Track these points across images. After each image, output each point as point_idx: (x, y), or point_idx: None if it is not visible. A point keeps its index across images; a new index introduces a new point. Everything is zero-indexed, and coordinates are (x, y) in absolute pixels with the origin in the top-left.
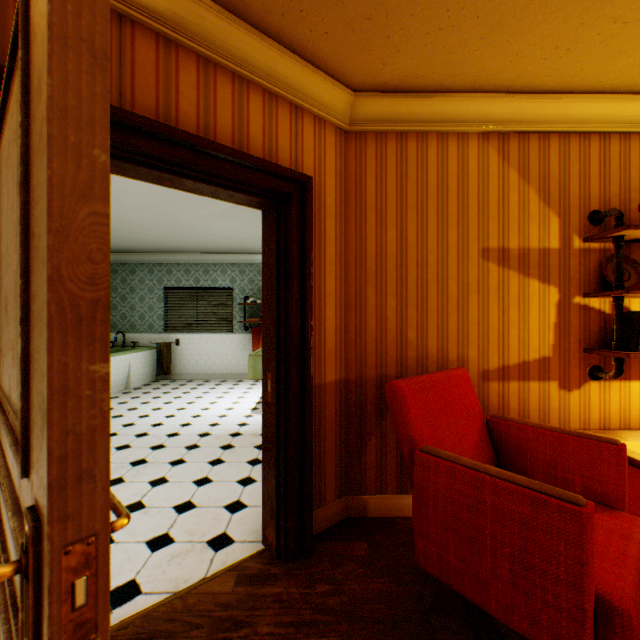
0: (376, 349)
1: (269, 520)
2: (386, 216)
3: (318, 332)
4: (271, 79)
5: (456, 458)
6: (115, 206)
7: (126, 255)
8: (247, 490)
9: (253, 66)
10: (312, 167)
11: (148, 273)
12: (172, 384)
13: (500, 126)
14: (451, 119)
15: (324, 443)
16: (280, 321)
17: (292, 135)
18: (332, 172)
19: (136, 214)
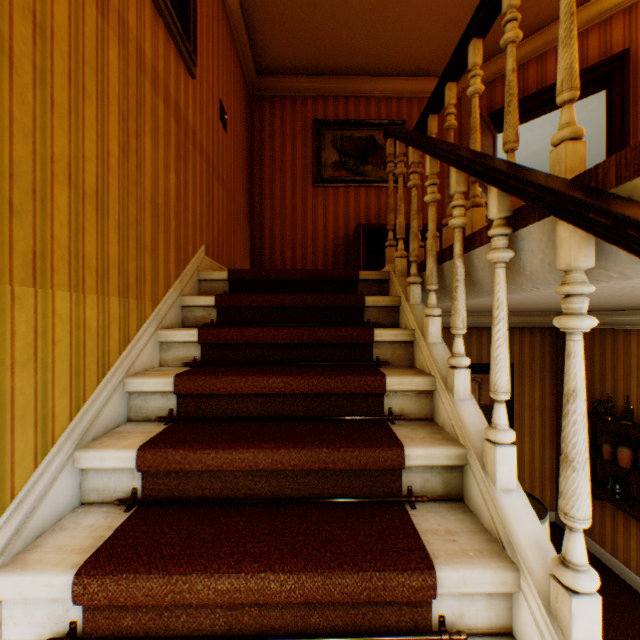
0: None
1: None
2: None
3: None
4: (600, 16)
5: None
6: None
7: None
8: None
9: (586, 22)
10: None
11: None
12: None
13: None
14: None
15: None
16: (607, 147)
17: (624, 29)
18: None
19: None
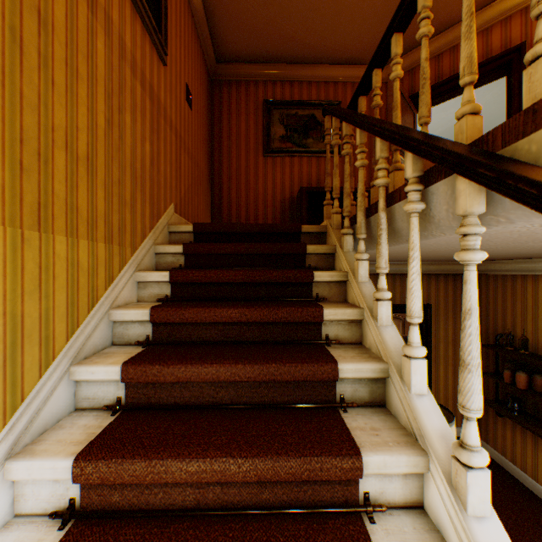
0: None
1: None
2: None
3: None
4: (502, 15)
5: None
6: None
7: None
8: None
9: (490, 20)
10: None
11: None
12: None
13: None
14: None
15: None
16: None
17: (521, 26)
18: None
19: None
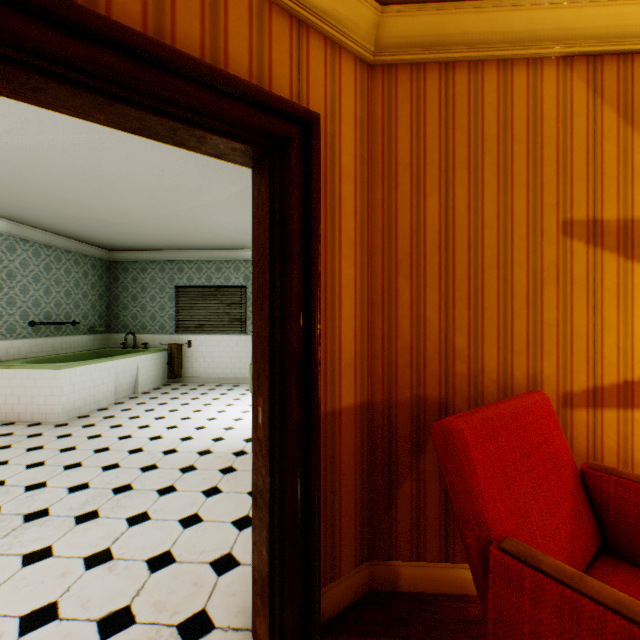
0: (411, 361)
1: (259, 606)
2: (425, 179)
3: (330, 338)
4: None
5: (578, 581)
6: (111, 195)
7: (137, 253)
8: (242, 537)
9: None
10: (322, 109)
11: (159, 271)
12: (182, 388)
13: (591, 45)
14: (519, 38)
15: (339, 492)
16: (274, 324)
17: (293, 61)
18: (350, 119)
19: (136, 204)
